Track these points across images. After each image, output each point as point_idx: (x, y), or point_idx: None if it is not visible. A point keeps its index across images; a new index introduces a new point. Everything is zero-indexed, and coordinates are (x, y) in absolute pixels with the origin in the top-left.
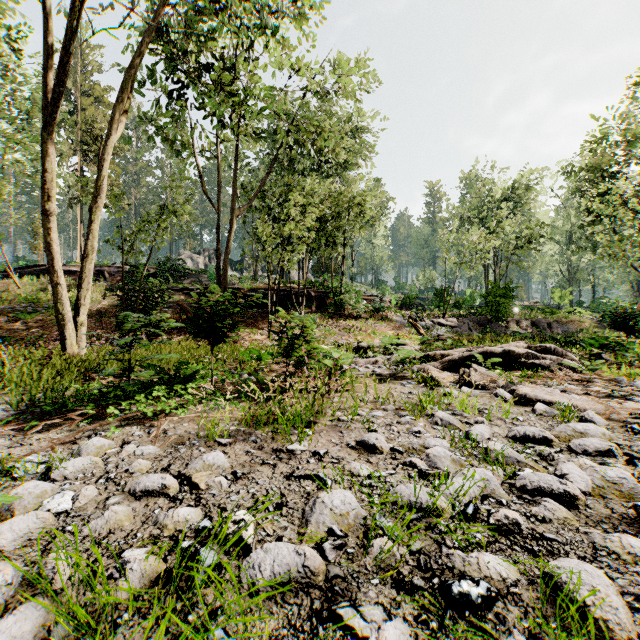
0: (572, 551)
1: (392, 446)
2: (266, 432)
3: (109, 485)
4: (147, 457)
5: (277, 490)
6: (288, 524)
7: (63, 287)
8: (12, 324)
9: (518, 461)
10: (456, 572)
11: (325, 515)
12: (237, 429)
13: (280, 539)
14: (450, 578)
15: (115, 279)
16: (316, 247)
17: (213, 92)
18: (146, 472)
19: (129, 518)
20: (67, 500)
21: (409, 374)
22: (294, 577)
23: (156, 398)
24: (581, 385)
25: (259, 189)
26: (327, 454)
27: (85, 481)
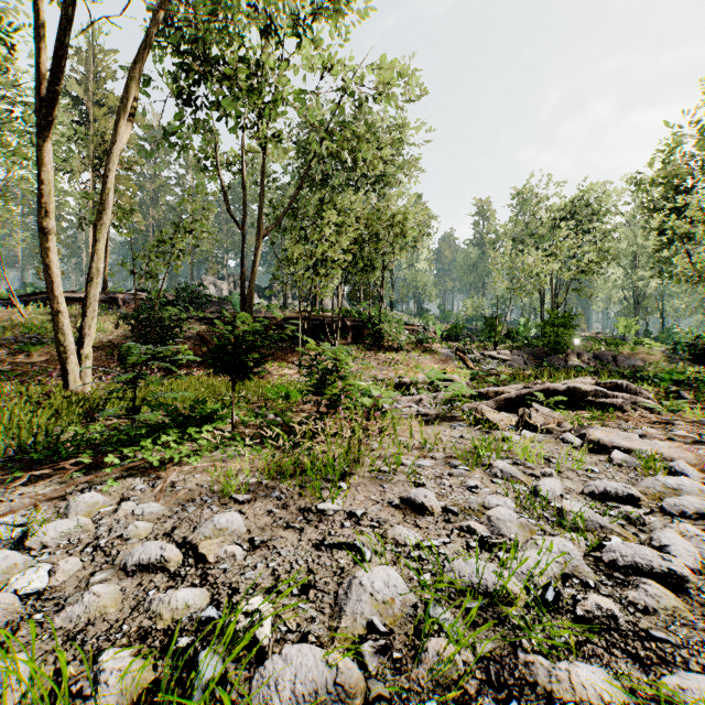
0: (691, 658)
1: (444, 505)
2: (292, 486)
3: (97, 556)
4: (148, 518)
5: (303, 564)
6: (316, 613)
7: (65, 315)
8: (14, 357)
9: (601, 526)
10: (540, 690)
11: (364, 603)
12: (258, 482)
13: (305, 637)
14: (533, 700)
15: (130, 307)
16: (352, 271)
17: (236, 97)
18: (144, 538)
19: (115, 603)
20: (41, 577)
21: (459, 414)
22: (322, 699)
23: (167, 443)
24: (661, 428)
25: (288, 206)
26: (365, 515)
27: (68, 550)
